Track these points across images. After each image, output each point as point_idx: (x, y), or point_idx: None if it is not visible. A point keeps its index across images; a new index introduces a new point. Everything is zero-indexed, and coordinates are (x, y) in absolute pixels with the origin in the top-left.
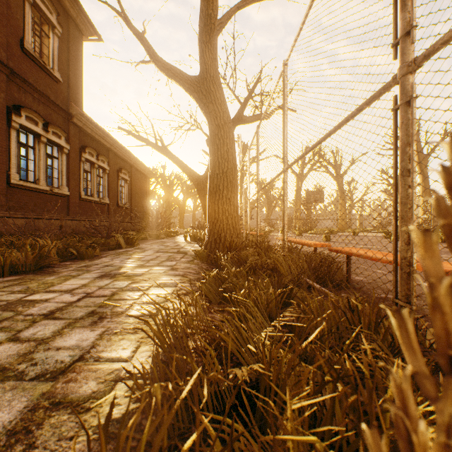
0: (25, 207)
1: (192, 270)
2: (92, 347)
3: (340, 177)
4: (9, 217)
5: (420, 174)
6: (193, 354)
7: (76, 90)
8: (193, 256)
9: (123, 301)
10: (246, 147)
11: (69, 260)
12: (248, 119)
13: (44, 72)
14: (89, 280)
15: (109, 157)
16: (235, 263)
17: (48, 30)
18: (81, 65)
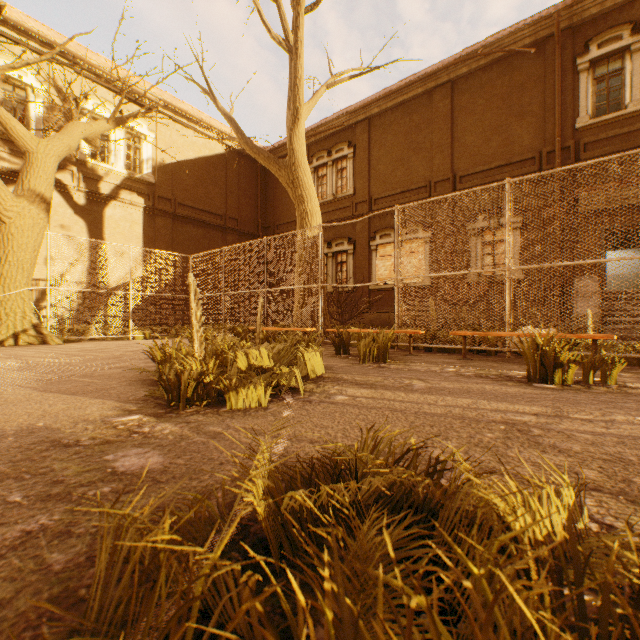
0: None
1: None
2: None
3: None
4: None
5: None
6: None
7: None
8: None
9: None
10: None
11: None
12: None
13: None
14: None
15: None
16: None
17: None
18: None
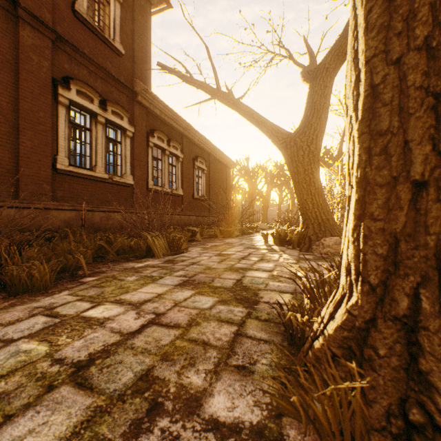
0: (79, 198)
1: None
2: None
3: None
4: (53, 209)
5: None
6: None
7: (143, 65)
8: (277, 338)
9: None
10: None
11: None
12: None
13: (102, 43)
14: None
15: (182, 143)
16: None
17: None
18: (149, 38)
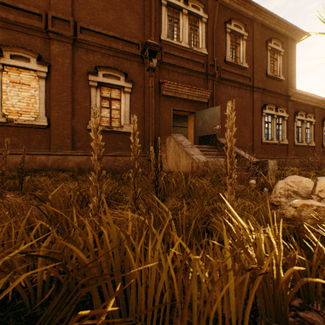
0: (267, 153)
1: None
2: None
3: None
4: (261, 158)
5: None
6: None
7: (291, 79)
8: None
9: None
10: None
11: None
12: None
13: (274, 80)
14: None
15: (314, 112)
16: None
17: (276, 56)
18: (294, 61)
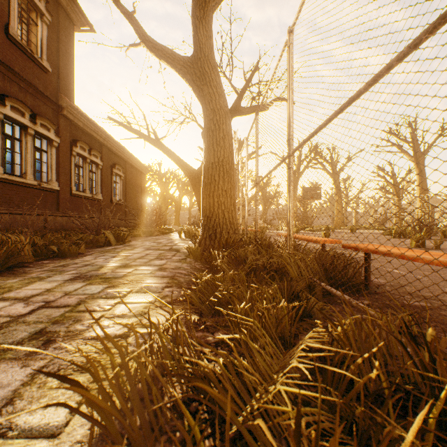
0: (11, 203)
1: (183, 271)
2: (8, 403)
3: (336, 174)
4: None
5: (417, 171)
6: (168, 416)
7: (67, 81)
8: (186, 254)
9: (88, 314)
10: (243, 144)
11: (49, 259)
12: (245, 110)
13: (31, 61)
14: (57, 284)
15: (102, 152)
16: (232, 262)
17: (36, 18)
18: (72, 56)
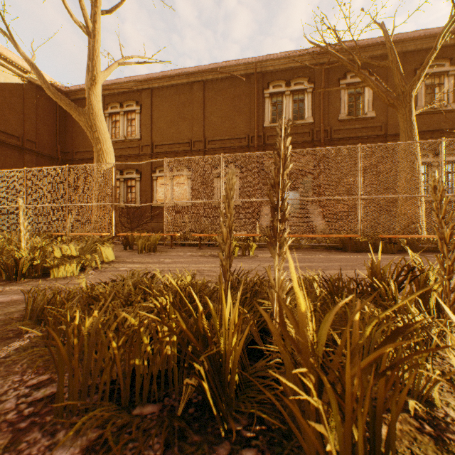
0: None
1: None
2: None
3: None
4: None
5: None
6: None
7: None
8: None
9: None
10: None
11: None
12: None
13: (436, 114)
14: None
15: None
16: None
17: (442, 79)
18: None
